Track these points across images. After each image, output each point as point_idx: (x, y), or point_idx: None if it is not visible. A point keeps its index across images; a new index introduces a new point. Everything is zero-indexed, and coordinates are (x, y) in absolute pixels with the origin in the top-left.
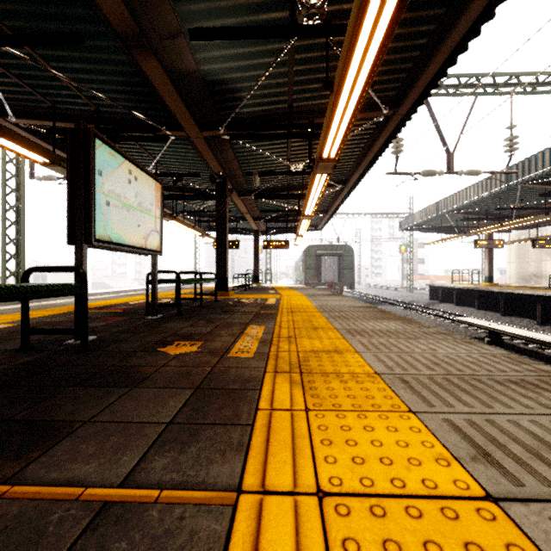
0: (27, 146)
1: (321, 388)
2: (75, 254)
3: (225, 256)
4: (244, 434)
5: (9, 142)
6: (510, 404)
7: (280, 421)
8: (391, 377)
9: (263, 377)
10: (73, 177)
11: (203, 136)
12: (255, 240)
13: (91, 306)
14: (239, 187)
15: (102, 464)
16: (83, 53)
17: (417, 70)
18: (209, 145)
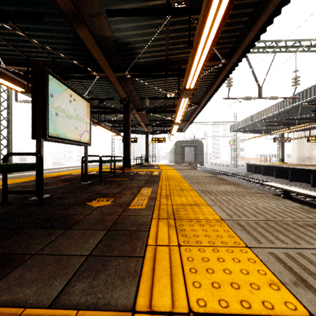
0: (11, 81)
1: (188, 230)
2: (36, 145)
3: (128, 146)
4: (138, 264)
5: (0, 79)
6: (311, 241)
7: (161, 254)
8: (231, 222)
9: (150, 222)
10: (35, 98)
11: (115, 76)
12: (146, 137)
13: (49, 176)
14: (137, 106)
15: (39, 288)
16: (44, 26)
17: (242, 36)
18: (119, 82)
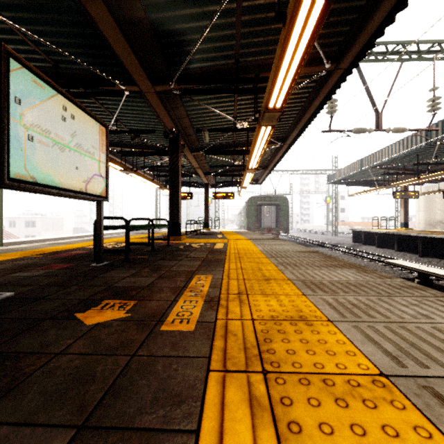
0: None
1: (309, 427)
2: None
3: (177, 204)
4: None
5: None
6: None
7: None
8: (413, 386)
9: (204, 386)
10: None
11: (155, 90)
12: (205, 192)
13: (48, 251)
14: (191, 144)
15: None
16: None
17: (362, 20)
18: (162, 102)
